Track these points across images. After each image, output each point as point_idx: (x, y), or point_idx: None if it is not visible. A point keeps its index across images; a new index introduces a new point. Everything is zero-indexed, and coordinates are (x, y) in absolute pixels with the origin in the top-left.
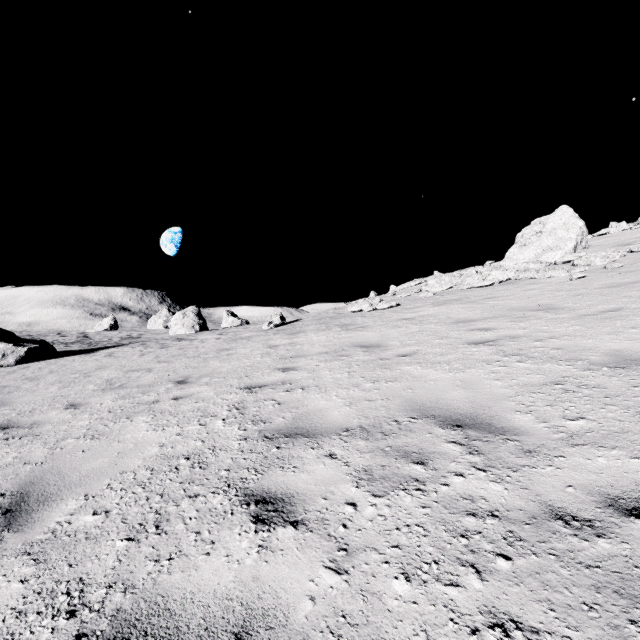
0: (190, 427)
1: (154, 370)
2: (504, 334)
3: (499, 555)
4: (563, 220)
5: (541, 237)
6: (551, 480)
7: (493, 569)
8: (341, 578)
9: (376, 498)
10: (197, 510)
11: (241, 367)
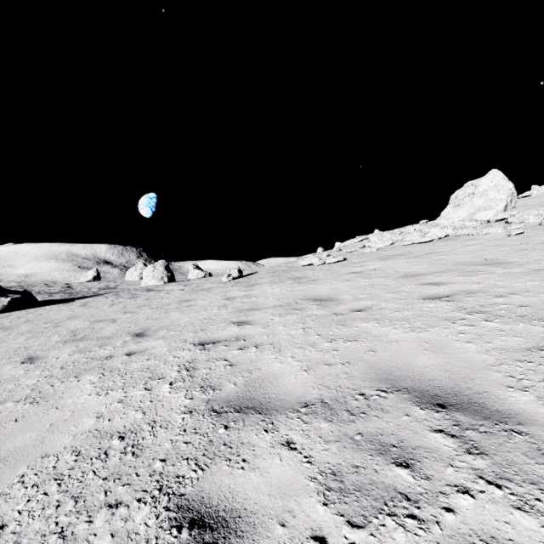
0: (134, 392)
1: (118, 321)
2: (458, 289)
3: None
4: (494, 182)
5: (473, 198)
6: None
7: None
8: None
9: (354, 530)
10: (112, 534)
11: (198, 319)
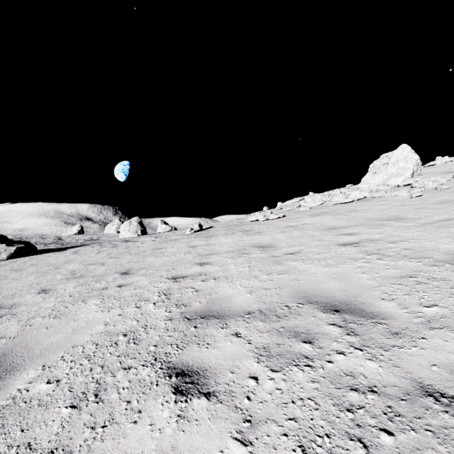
0: (129, 309)
1: (106, 264)
2: (365, 238)
3: (382, 430)
4: (403, 155)
5: (387, 167)
6: (418, 359)
7: (378, 444)
8: (246, 449)
9: (274, 373)
10: (129, 381)
11: (169, 262)
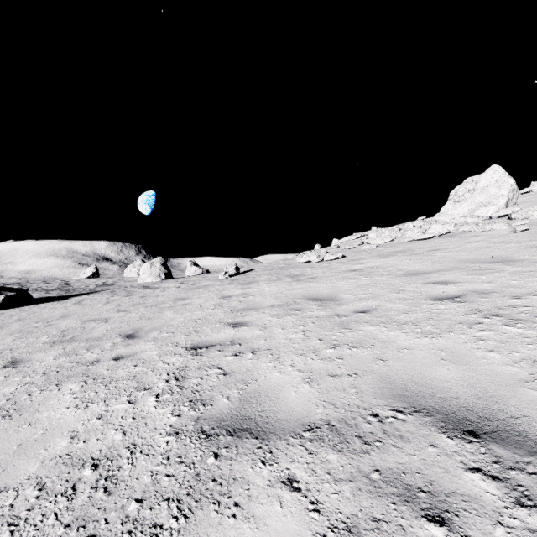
0: (116, 405)
1: (110, 320)
2: (469, 288)
3: None
4: (495, 178)
5: (474, 194)
6: None
7: None
8: None
9: None
10: None
11: (192, 320)
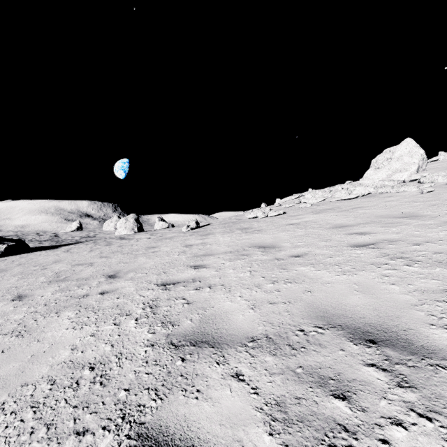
0: (105, 327)
1: (95, 264)
2: (381, 238)
3: None
4: (408, 149)
5: (391, 162)
6: None
7: None
8: None
9: None
10: None
11: (161, 263)
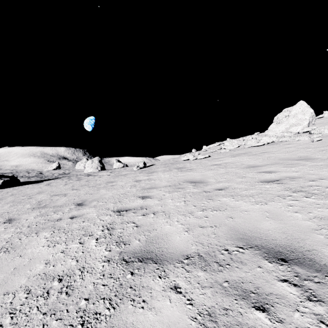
0: (72, 245)
1: (67, 195)
2: (284, 175)
3: None
4: (301, 109)
5: (288, 118)
6: None
7: None
8: None
9: None
10: None
11: (117, 194)
